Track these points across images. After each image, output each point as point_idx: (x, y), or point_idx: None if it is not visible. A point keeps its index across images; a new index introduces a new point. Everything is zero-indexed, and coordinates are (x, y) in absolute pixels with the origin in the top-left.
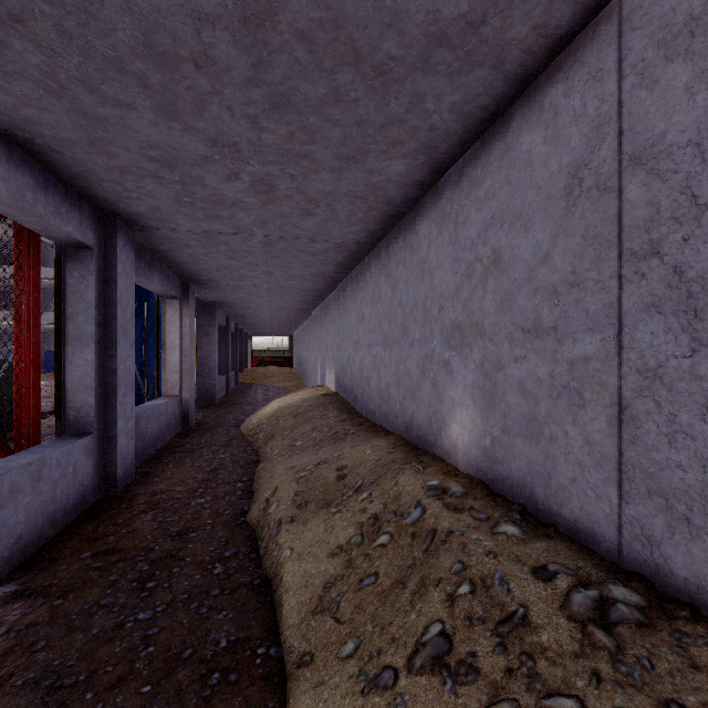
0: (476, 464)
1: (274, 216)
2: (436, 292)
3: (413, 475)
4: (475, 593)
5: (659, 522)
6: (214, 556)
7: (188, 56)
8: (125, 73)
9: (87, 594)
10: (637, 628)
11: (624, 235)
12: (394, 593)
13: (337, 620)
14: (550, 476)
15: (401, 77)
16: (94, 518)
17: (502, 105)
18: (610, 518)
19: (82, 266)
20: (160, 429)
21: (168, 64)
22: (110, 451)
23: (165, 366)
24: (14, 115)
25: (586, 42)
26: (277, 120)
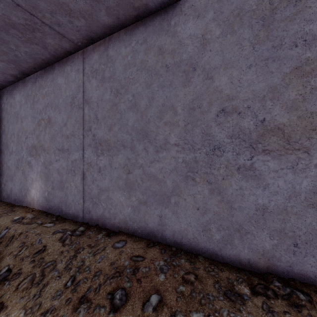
0: (42, 204)
1: None
2: (24, 129)
3: (7, 217)
4: (27, 250)
5: (91, 206)
6: None
7: None
8: None
9: None
10: (80, 236)
11: (84, 123)
12: None
13: None
14: (67, 201)
15: None
16: None
17: (51, 62)
18: (81, 209)
19: None
20: None
21: None
22: None
23: None
24: None
25: (76, 58)
26: None
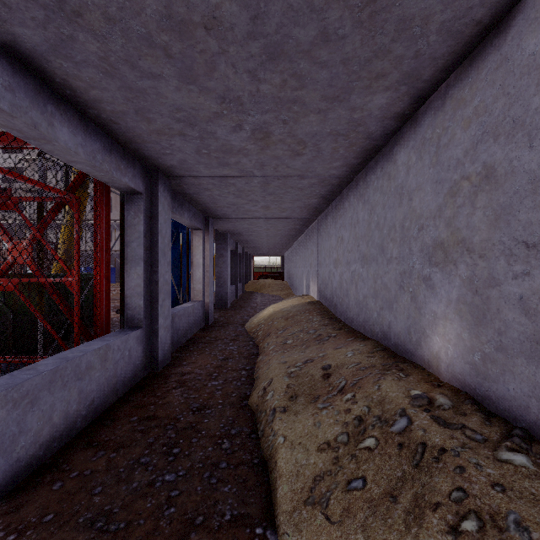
0: (462, 377)
1: (270, 159)
2: (415, 213)
3: (394, 381)
4: (484, 532)
5: None
6: (222, 432)
7: (200, 21)
8: (154, 47)
9: (132, 452)
10: None
11: None
12: (384, 505)
13: (327, 517)
14: None
15: (389, 4)
16: (142, 389)
17: (498, 15)
18: None
19: (135, 207)
20: (189, 325)
21: (185, 32)
22: (153, 341)
23: (193, 279)
24: (86, 97)
25: None
26: (272, 70)
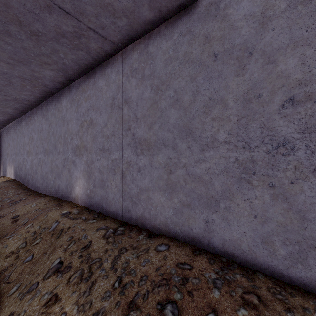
0: (85, 201)
1: None
2: (69, 131)
3: (56, 211)
4: (75, 244)
5: (130, 205)
6: None
7: None
8: None
9: None
10: (121, 235)
11: (124, 122)
12: (41, 258)
13: (8, 282)
14: (107, 199)
15: (46, 40)
16: None
17: (93, 66)
18: (121, 207)
19: None
20: None
21: None
22: None
23: None
24: None
25: (116, 59)
26: None
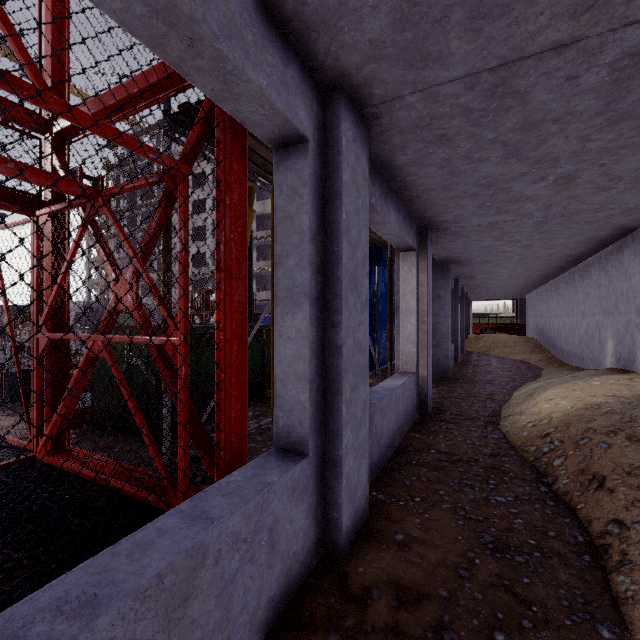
0: None
1: None
2: None
3: None
4: None
5: None
6: None
7: None
8: None
9: None
10: None
11: None
12: None
13: None
14: None
15: None
16: None
17: None
18: None
19: (293, 173)
20: (397, 421)
21: None
22: (332, 483)
23: (398, 335)
24: None
25: None
26: None
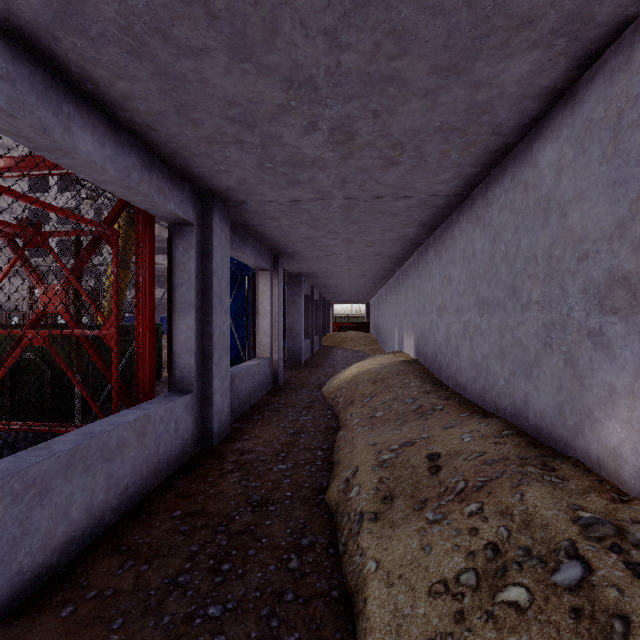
0: None
1: (354, 172)
2: (573, 235)
3: (546, 489)
4: None
5: None
6: (290, 542)
7: None
8: (190, 2)
9: (169, 564)
10: None
11: None
12: None
13: None
14: None
15: None
16: (191, 471)
17: None
18: None
19: (185, 241)
20: (253, 388)
21: None
22: (207, 409)
23: (259, 331)
24: (113, 93)
25: None
26: (359, 26)
